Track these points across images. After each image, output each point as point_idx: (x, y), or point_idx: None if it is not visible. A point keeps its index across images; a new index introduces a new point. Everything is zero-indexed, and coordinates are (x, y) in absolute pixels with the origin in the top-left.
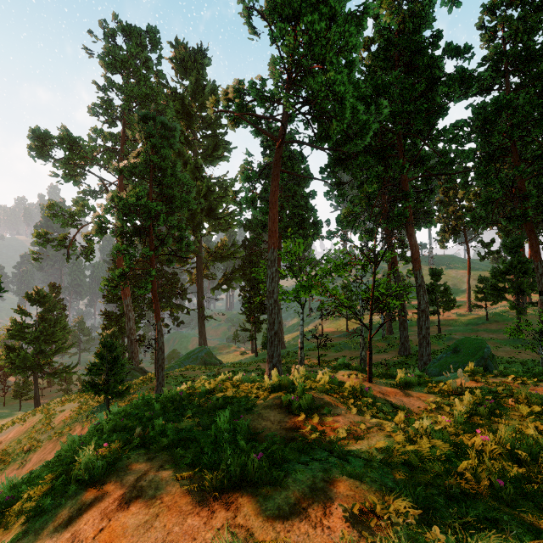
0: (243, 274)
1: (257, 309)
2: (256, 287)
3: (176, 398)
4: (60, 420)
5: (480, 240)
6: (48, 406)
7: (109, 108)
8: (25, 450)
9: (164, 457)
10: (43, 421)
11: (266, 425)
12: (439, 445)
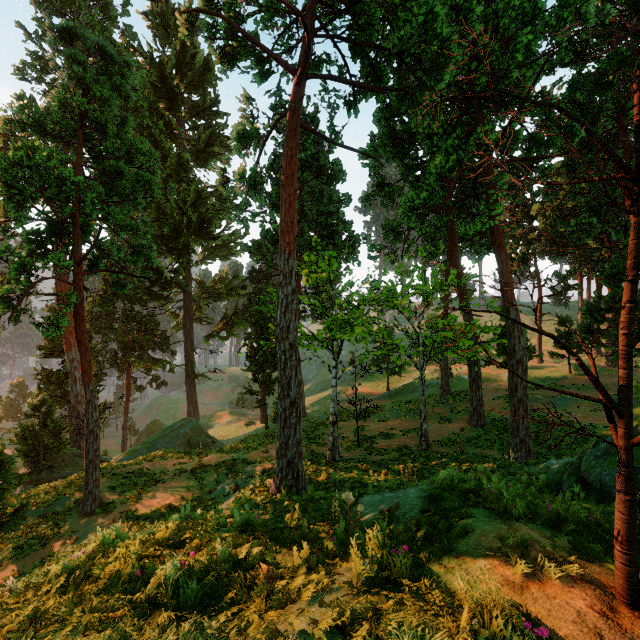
0: (249, 316)
1: (268, 363)
2: (266, 332)
3: None
4: None
5: (555, 271)
6: None
7: (45, 68)
8: None
9: None
10: None
11: None
12: None
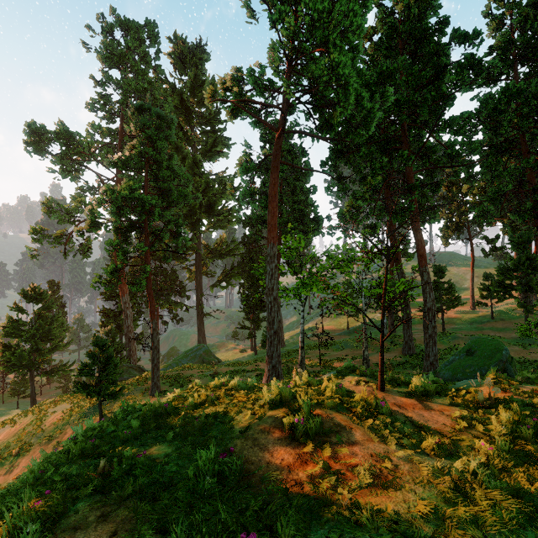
0: (242, 271)
1: (256, 306)
2: (255, 284)
3: (161, 410)
4: (51, 422)
5: (484, 236)
6: (40, 407)
7: (106, 103)
8: (14, 454)
9: (122, 514)
10: (34, 423)
11: (263, 458)
12: (500, 499)
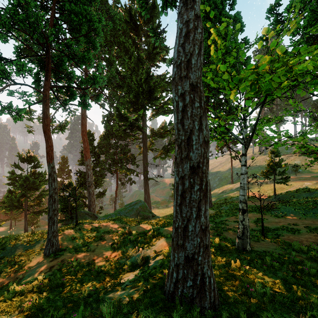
0: None
1: None
2: None
3: None
4: None
5: None
6: None
7: None
8: None
9: None
10: None
11: None
12: None
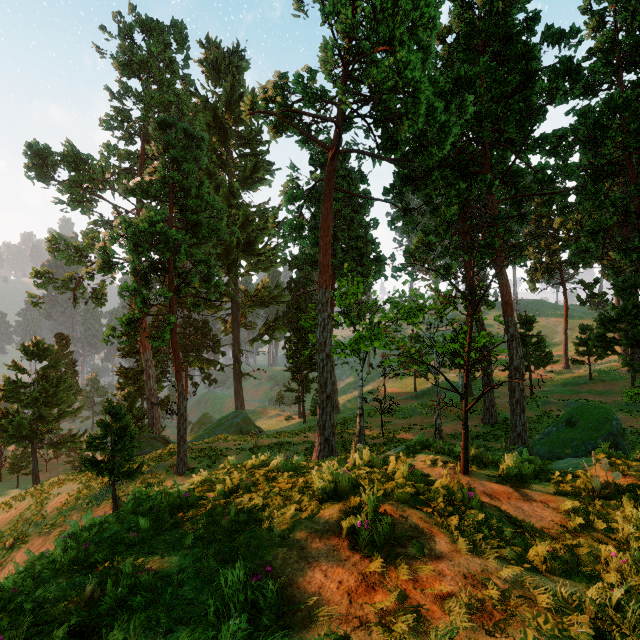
0: (288, 322)
1: (305, 365)
2: (304, 338)
3: (181, 501)
4: (54, 506)
5: (580, 280)
6: (42, 488)
7: (124, 120)
8: (7, 547)
9: None
10: (33, 507)
11: (314, 579)
12: None
